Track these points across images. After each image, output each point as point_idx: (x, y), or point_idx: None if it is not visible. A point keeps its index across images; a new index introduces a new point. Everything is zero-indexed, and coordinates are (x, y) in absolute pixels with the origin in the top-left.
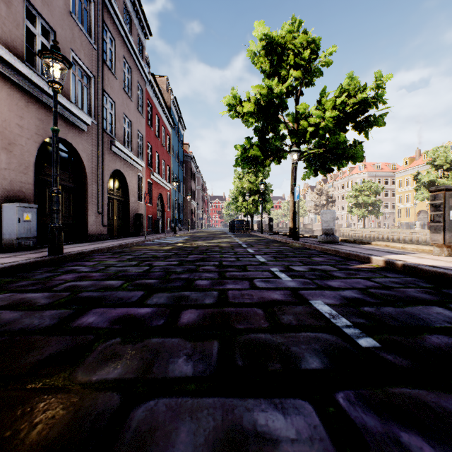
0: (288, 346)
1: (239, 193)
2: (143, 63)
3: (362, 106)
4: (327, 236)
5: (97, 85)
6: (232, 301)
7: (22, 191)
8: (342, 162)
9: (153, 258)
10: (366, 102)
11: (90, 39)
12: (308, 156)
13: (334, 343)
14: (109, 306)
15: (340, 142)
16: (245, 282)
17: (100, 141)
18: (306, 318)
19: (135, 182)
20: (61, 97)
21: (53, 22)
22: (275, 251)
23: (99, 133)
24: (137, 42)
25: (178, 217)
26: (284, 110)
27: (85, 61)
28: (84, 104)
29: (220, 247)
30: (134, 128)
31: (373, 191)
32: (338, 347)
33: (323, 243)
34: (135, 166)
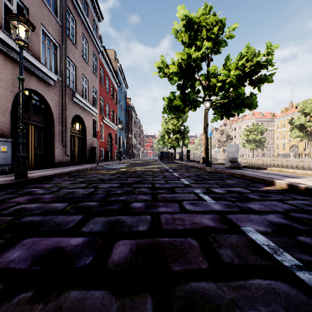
0: (243, 308)
1: (165, 133)
2: (97, 38)
3: (257, 68)
4: (232, 163)
5: (62, 52)
6: (165, 228)
7: (1, 128)
8: (241, 109)
9: (100, 180)
10: (259, 65)
11: (56, 18)
12: (216, 105)
13: (299, 302)
14: (42, 235)
15: (239, 94)
16: (175, 204)
17: (64, 93)
18: (247, 254)
19: (91, 124)
20: (32, 59)
21: (26, 2)
22: (194, 174)
23: (63, 87)
24: (92, 23)
25: (122, 150)
26: (199, 71)
27: (53, 33)
28: (52, 66)
29: (152, 171)
30: (90, 85)
31: (259, 131)
32: (308, 310)
33: (230, 168)
34: (91, 112)
